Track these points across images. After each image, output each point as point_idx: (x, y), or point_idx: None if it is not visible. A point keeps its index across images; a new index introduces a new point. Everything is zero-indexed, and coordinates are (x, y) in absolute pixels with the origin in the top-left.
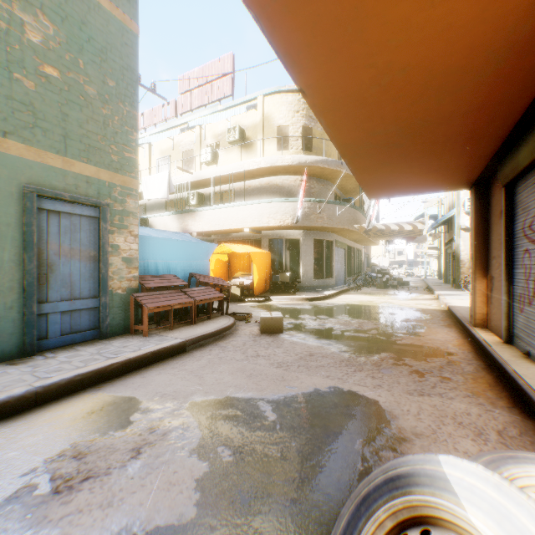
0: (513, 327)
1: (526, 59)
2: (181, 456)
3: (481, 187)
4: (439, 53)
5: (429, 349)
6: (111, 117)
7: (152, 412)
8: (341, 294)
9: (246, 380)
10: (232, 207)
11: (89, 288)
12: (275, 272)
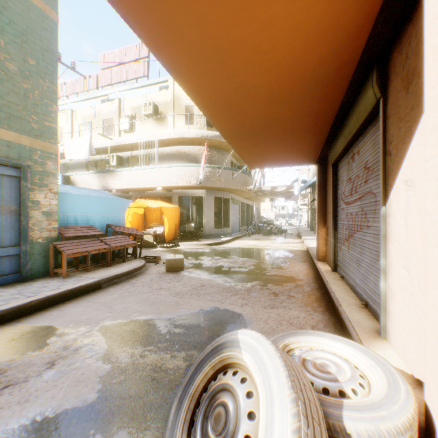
0: (337, 260)
1: (327, 89)
2: (89, 362)
3: (323, 164)
4: (274, 80)
5: (286, 278)
6: (32, 91)
7: (67, 335)
8: (235, 240)
9: (148, 307)
10: (147, 169)
11: (11, 238)
12: (183, 223)
